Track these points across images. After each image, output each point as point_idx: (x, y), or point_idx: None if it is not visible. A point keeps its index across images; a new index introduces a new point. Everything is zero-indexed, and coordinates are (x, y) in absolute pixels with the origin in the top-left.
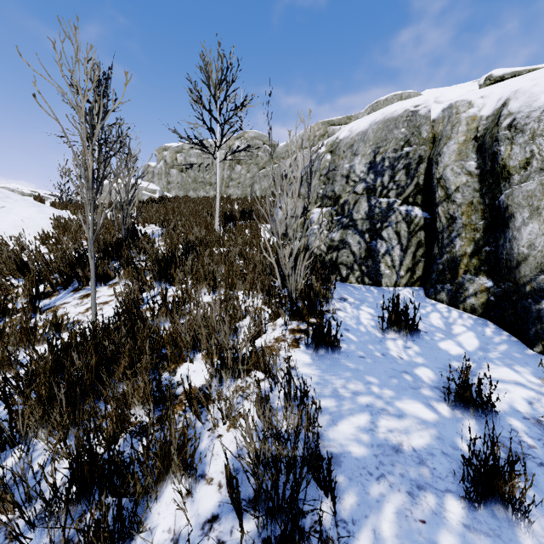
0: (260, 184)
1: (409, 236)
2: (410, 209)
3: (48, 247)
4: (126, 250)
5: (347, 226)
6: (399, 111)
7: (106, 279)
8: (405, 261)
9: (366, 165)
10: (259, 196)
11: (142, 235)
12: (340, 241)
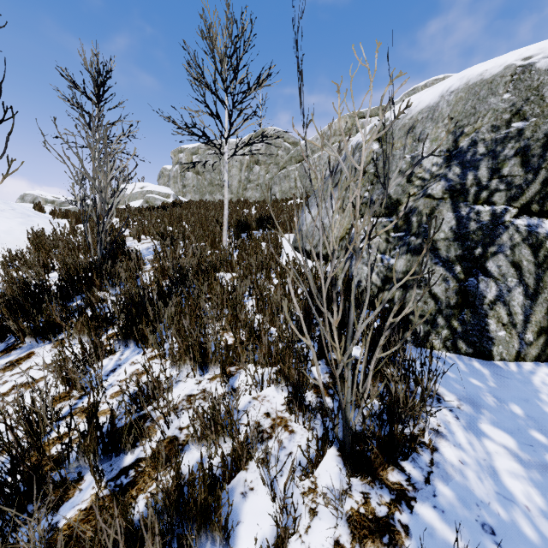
0: (280, 186)
1: (538, 271)
2: (535, 223)
3: (0, 276)
4: (97, 280)
5: (419, 250)
6: (493, 70)
7: (53, 331)
8: (535, 315)
9: (441, 153)
10: (279, 199)
11: (127, 255)
12: (407, 274)
